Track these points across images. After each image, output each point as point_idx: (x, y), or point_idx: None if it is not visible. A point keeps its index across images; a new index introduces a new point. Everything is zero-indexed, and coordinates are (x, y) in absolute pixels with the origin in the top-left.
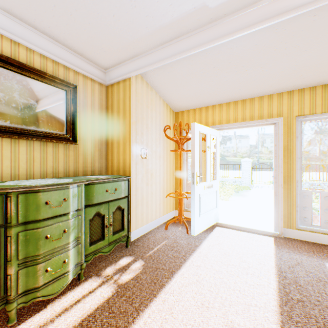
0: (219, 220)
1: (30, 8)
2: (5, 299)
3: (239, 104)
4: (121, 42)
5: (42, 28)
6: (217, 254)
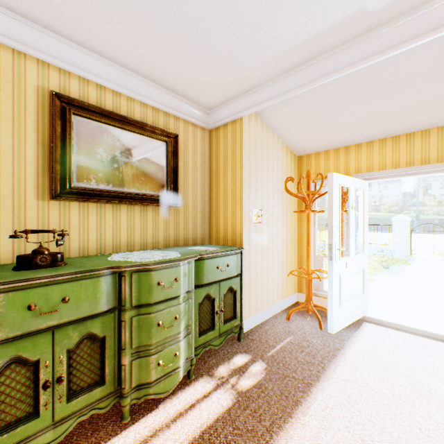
0: (366, 313)
1: (135, 52)
2: (118, 391)
3: (401, 140)
4: (235, 75)
5: (144, 72)
6: (371, 365)
